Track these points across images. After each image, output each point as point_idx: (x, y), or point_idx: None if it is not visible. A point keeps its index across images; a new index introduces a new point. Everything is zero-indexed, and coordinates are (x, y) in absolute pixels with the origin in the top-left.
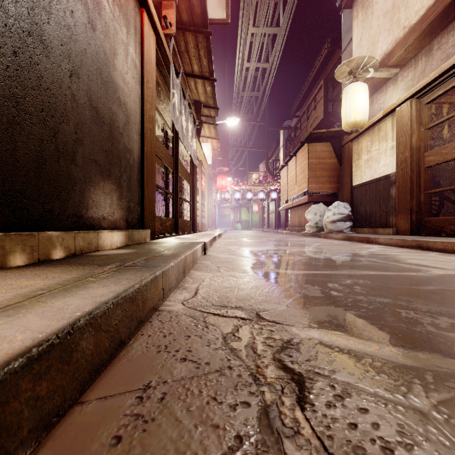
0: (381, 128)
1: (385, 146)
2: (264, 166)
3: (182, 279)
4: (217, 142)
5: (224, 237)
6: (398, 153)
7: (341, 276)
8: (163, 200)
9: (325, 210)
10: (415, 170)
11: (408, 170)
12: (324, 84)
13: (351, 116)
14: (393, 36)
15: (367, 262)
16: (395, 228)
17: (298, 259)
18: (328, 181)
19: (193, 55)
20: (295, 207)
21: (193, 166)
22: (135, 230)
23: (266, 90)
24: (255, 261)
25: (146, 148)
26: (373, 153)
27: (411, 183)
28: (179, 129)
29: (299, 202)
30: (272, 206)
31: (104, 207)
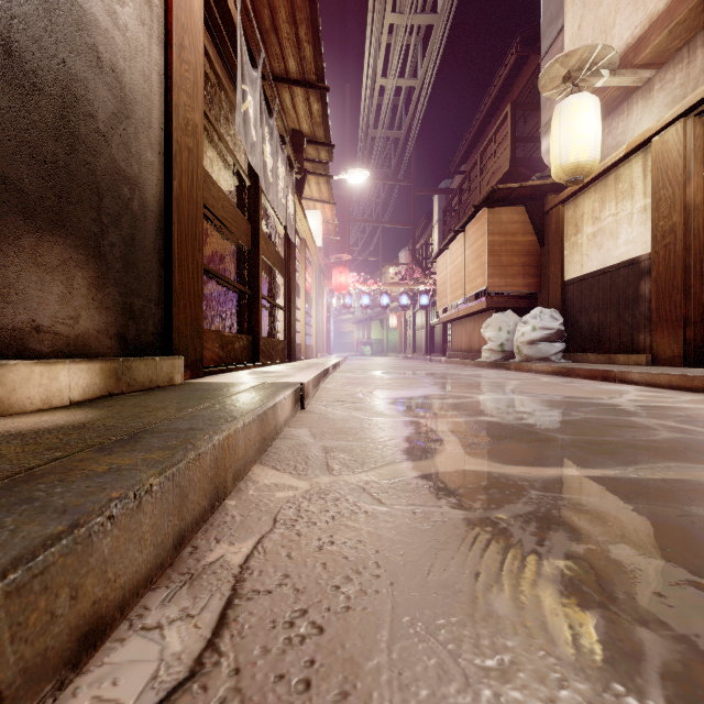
0: (621, 176)
1: (630, 208)
2: (408, 254)
3: (206, 514)
4: (332, 209)
5: (343, 369)
6: (657, 219)
7: (678, 494)
8: (236, 305)
9: (516, 322)
10: (693, 247)
11: (678, 247)
12: (511, 112)
13: (570, 154)
14: (644, 11)
15: (672, 433)
16: (651, 353)
17: (506, 424)
18: (521, 273)
19: (287, 36)
20: (461, 319)
21: (288, 245)
22: (138, 359)
23: (413, 127)
24: (413, 431)
25: (176, 184)
26: (605, 222)
27: (685, 272)
28: (258, 165)
29: (470, 310)
30: (421, 318)
31: (38, 302)
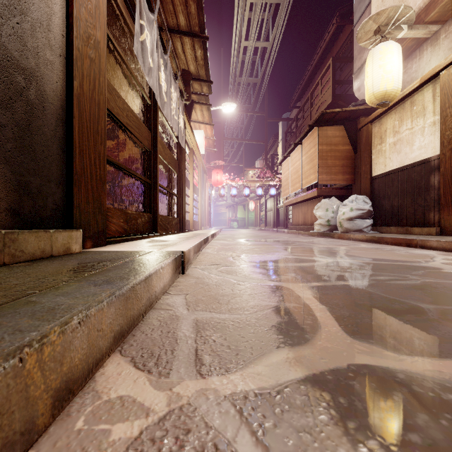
0: (415, 101)
1: (422, 123)
2: (261, 162)
3: None
4: (212, 129)
5: (219, 238)
6: (444, 130)
7: None
8: (144, 193)
9: (338, 205)
10: None
11: None
12: (333, 63)
13: (380, 85)
14: None
15: None
16: (439, 227)
17: (362, 289)
18: (341, 172)
19: None
20: (299, 203)
21: (180, 151)
22: (26, 231)
23: (266, 75)
24: (281, 298)
25: (77, 84)
26: (403, 134)
27: None
28: (154, 86)
29: (305, 197)
30: (270, 203)
31: None
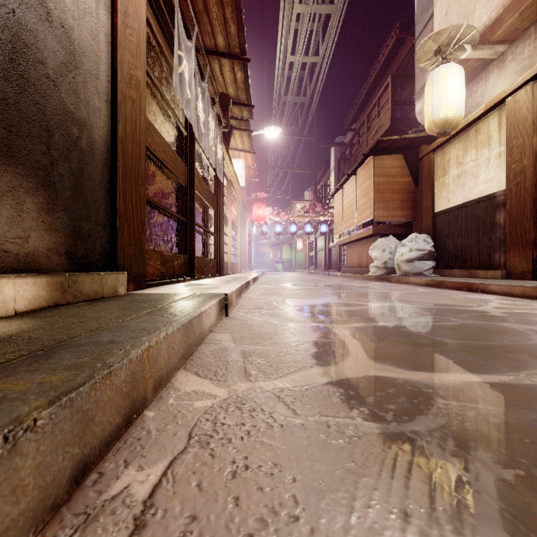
0: (480, 129)
1: (487, 154)
2: (311, 193)
3: (120, 431)
4: (253, 157)
5: (261, 282)
6: (510, 162)
7: None
8: (177, 231)
9: (396, 244)
10: None
11: (527, 185)
12: (391, 81)
13: (440, 112)
14: None
15: None
16: (505, 269)
17: (398, 329)
18: (400, 207)
19: (216, 17)
20: (353, 243)
21: (218, 184)
22: (84, 274)
23: (315, 94)
24: (320, 336)
25: (121, 128)
26: (467, 166)
27: (533, 204)
28: (192, 118)
29: (360, 236)
30: (321, 242)
31: None
